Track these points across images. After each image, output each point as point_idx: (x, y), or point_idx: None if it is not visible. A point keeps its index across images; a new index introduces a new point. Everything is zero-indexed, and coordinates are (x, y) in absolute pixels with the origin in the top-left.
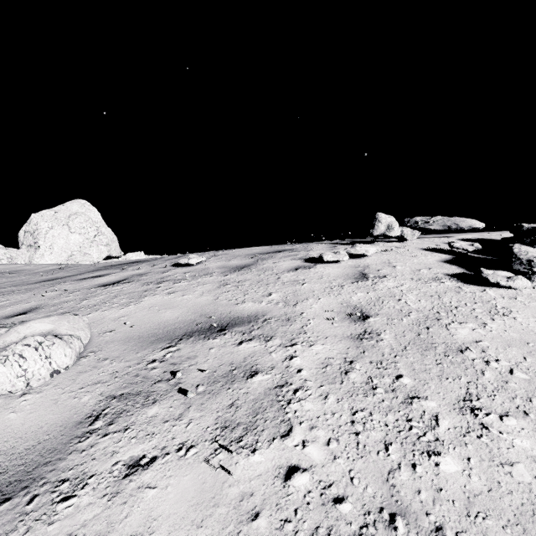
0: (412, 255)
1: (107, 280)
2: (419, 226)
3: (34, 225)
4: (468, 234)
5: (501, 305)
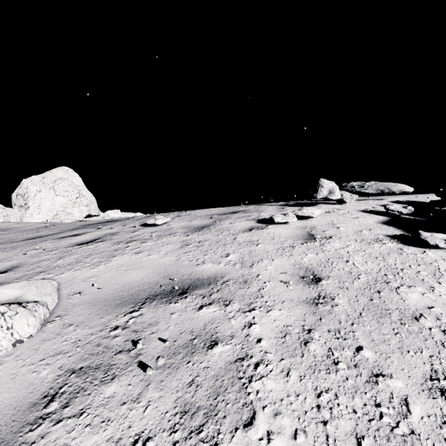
0: (352, 216)
1: (83, 239)
2: (355, 190)
3: (25, 189)
4: (397, 197)
5: (443, 267)
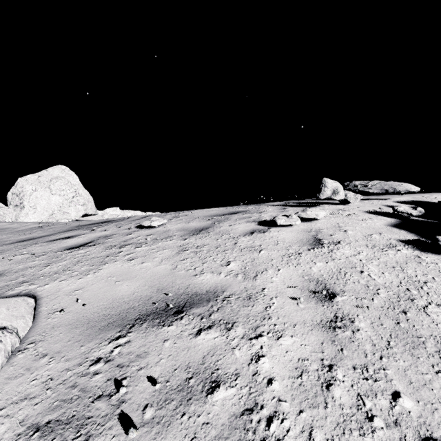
0: (358, 218)
1: (75, 243)
2: (358, 189)
3: (20, 188)
4: (401, 196)
5: None
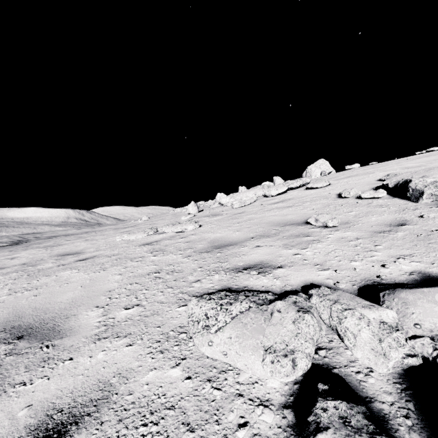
0: None
1: None
2: None
3: (310, 170)
4: None
5: None
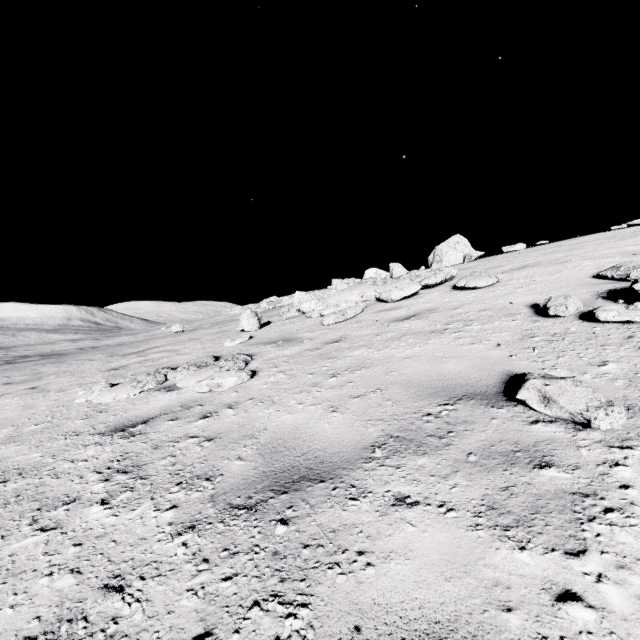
0: None
1: None
2: None
3: (440, 251)
4: None
5: None
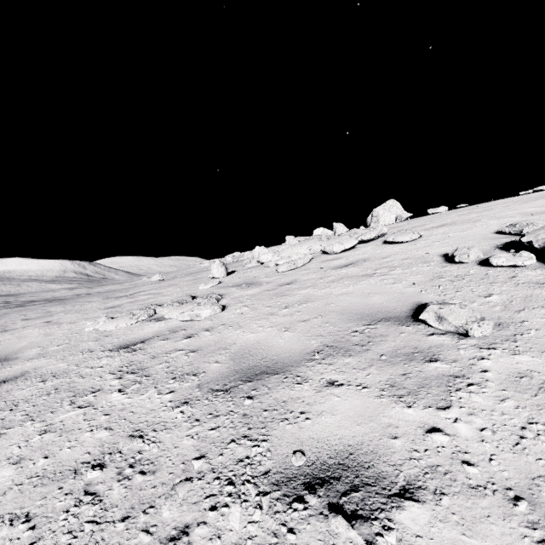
0: None
1: None
2: None
3: (377, 213)
4: None
5: None
